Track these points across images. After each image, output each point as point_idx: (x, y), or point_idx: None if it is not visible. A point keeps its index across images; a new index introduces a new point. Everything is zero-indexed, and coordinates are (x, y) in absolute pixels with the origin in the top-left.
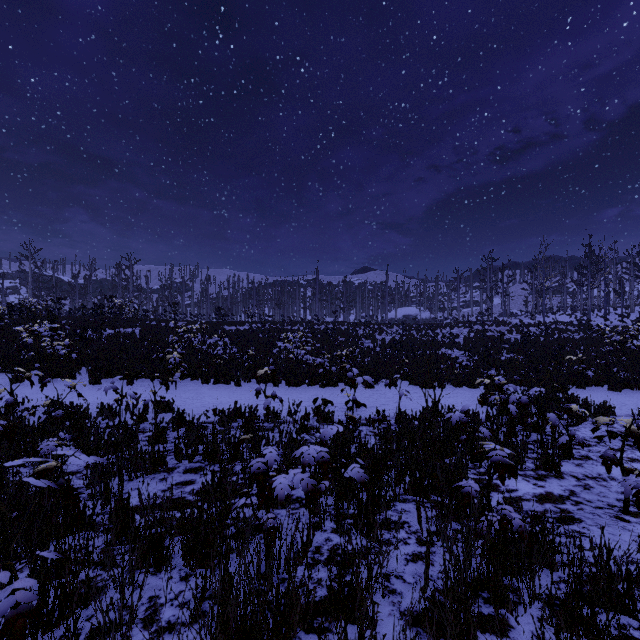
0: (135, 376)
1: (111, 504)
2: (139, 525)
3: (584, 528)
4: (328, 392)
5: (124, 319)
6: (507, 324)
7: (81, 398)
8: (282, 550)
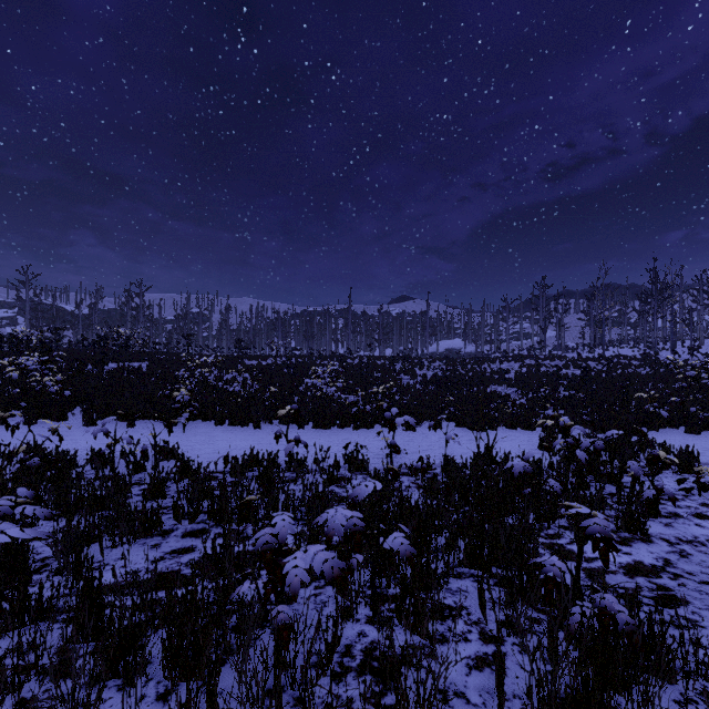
0: (137, 417)
1: (78, 583)
2: (110, 615)
3: (694, 613)
4: (362, 435)
5: (131, 352)
6: (563, 358)
7: (71, 443)
8: (300, 651)
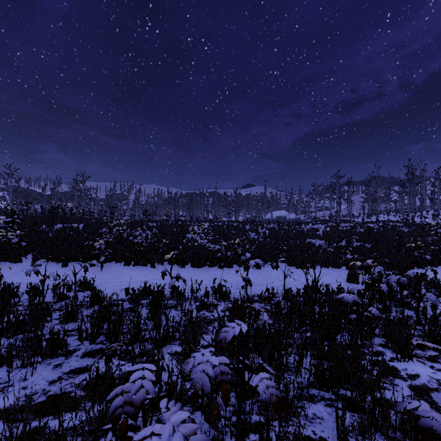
0: (71, 259)
1: None
2: None
3: None
4: (224, 272)
5: (74, 217)
6: (351, 222)
7: (19, 278)
8: None
